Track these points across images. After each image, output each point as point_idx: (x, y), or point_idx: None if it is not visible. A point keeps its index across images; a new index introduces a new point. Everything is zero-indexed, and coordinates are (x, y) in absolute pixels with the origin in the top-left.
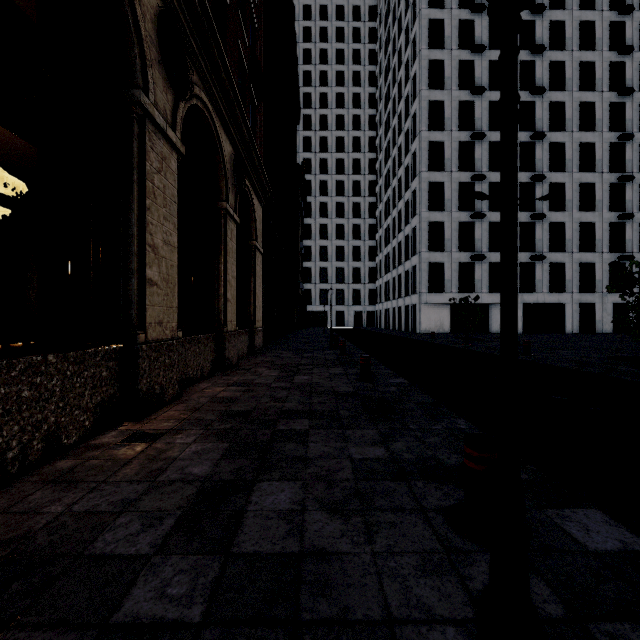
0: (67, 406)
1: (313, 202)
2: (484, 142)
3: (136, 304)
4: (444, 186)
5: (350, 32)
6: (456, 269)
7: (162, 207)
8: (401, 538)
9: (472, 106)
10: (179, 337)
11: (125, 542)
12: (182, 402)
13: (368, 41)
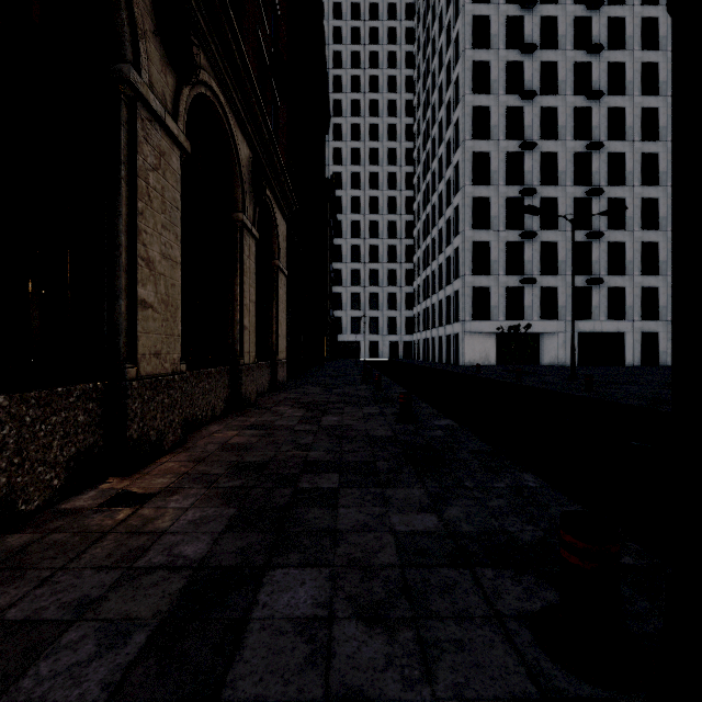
0: (26, 462)
1: (344, 220)
2: (535, 152)
3: (124, 331)
4: (490, 202)
5: (385, 32)
6: (503, 294)
7: (160, 213)
8: (474, 671)
9: (521, 112)
10: (182, 371)
11: (66, 678)
12: (185, 450)
13: (405, 42)
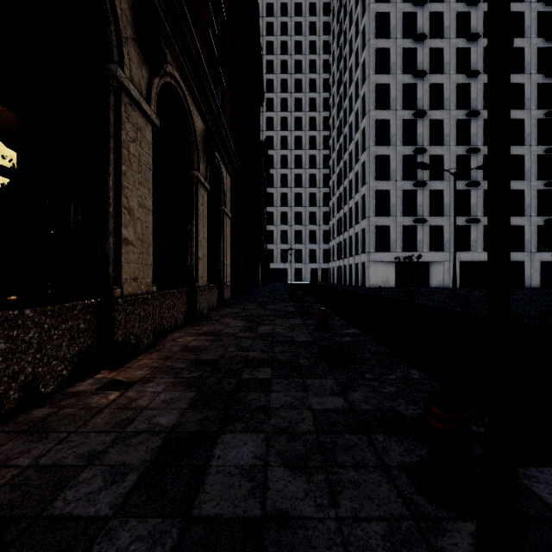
0: (44, 357)
1: (275, 174)
2: (425, 119)
3: (112, 261)
4: (390, 158)
5: (307, 26)
6: (400, 231)
7: (137, 173)
8: (366, 500)
9: (414, 88)
10: (154, 291)
11: (85, 501)
12: (156, 351)
13: (323, 33)
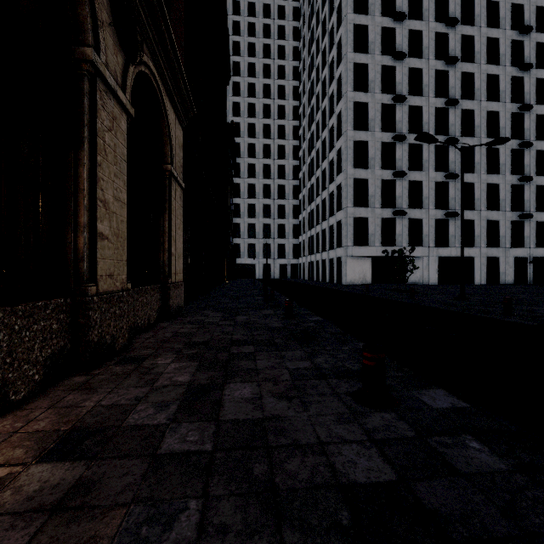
0: None
1: (242, 163)
2: (404, 105)
3: None
4: (368, 145)
5: (276, 9)
6: (379, 224)
7: None
8: None
9: (393, 71)
10: None
11: None
12: None
13: (292, 19)
